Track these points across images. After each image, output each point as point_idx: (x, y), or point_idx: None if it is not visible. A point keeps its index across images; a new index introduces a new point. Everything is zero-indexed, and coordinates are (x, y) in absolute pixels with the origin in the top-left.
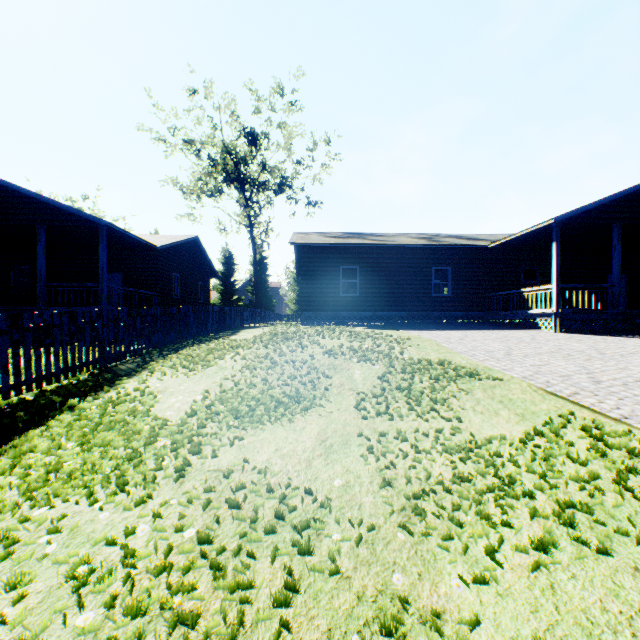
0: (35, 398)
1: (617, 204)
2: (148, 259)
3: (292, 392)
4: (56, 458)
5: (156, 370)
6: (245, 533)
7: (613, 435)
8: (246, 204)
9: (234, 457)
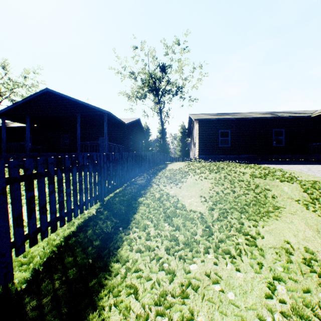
0: (115, 197)
1: None
2: (120, 130)
3: (253, 198)
4: (164, 232)
5: (159, 184)
6: None
7: None
8: (158, 102)
9: (273, 239)
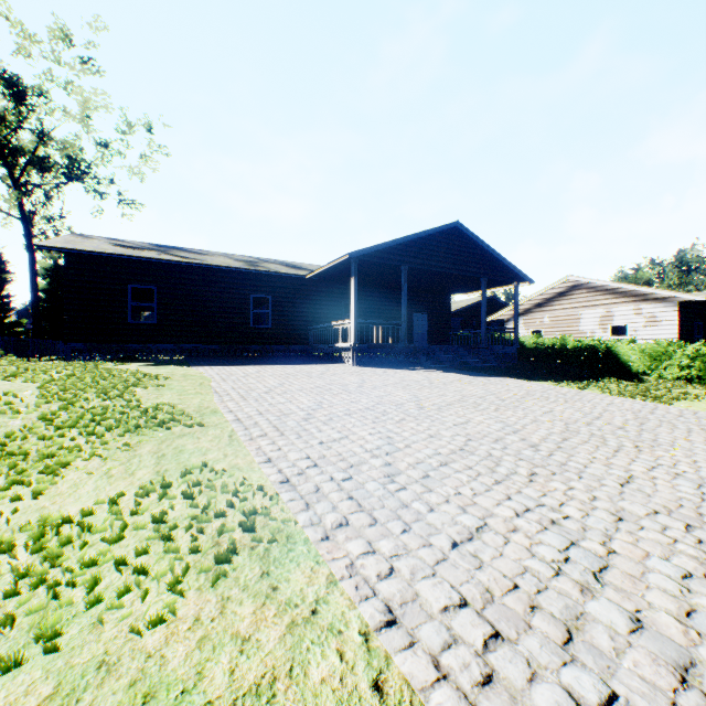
0: None
1: (404, 249)
2: None
3: None
4: None
5: None
6: None
7: (215, 488)
8: (14, 185)
9: None
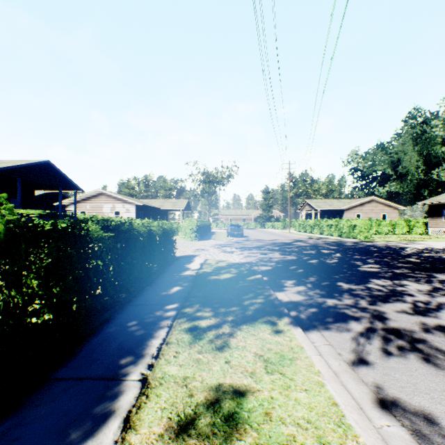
0: None
1: (20, 169)
2: None
3: None
4: None
5: None
6: None
7: None
8: None
9: None
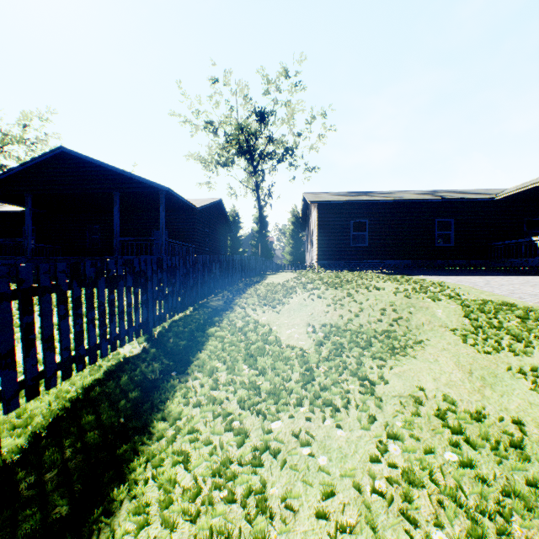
0: (172, 327)
1: None
2: (188, 218)
3: (388, 327)
4: (242, 378)
5: (245, 306)
6: (499, 460)
7: None
8: (254, 172)
9: (402, 384)
